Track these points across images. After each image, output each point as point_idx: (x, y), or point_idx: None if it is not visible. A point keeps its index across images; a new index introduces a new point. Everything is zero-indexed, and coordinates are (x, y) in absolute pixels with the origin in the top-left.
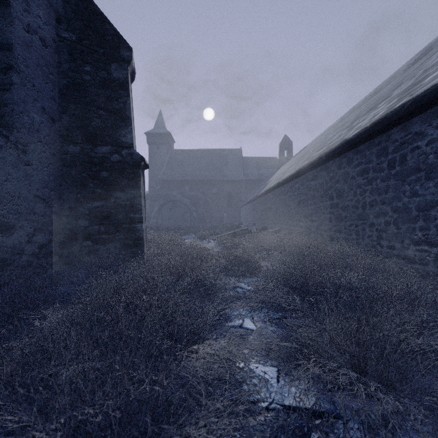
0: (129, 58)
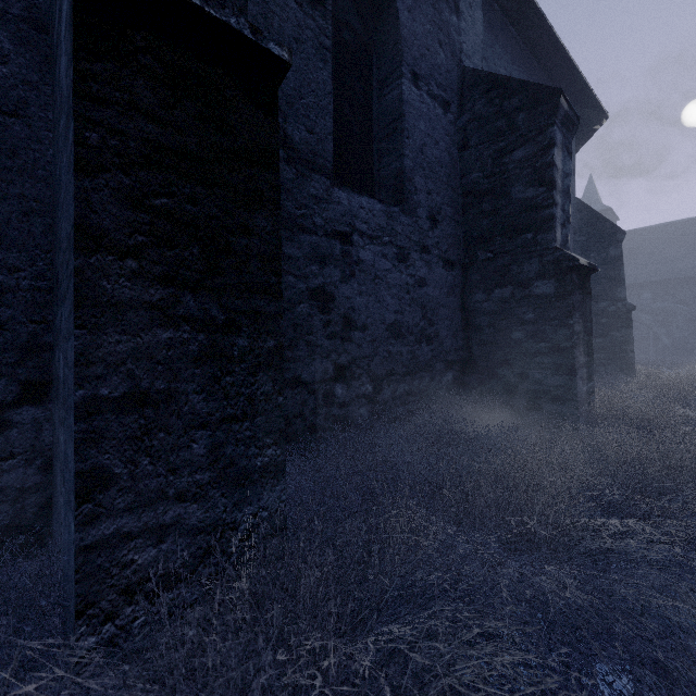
0: (622, 239)
